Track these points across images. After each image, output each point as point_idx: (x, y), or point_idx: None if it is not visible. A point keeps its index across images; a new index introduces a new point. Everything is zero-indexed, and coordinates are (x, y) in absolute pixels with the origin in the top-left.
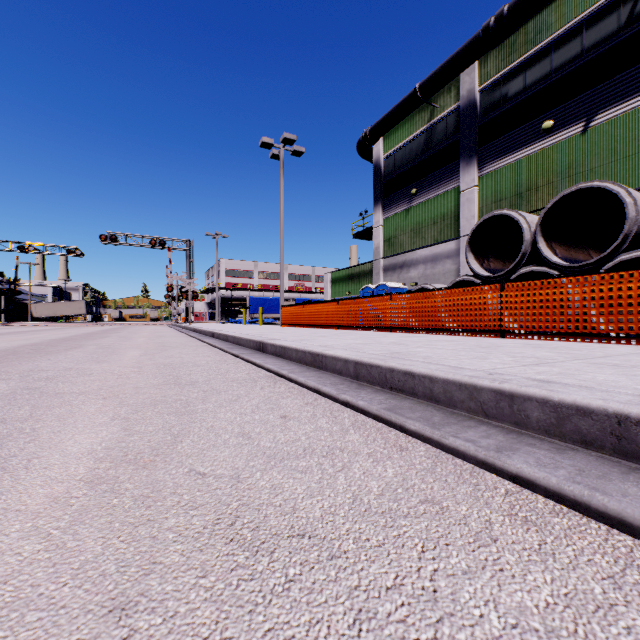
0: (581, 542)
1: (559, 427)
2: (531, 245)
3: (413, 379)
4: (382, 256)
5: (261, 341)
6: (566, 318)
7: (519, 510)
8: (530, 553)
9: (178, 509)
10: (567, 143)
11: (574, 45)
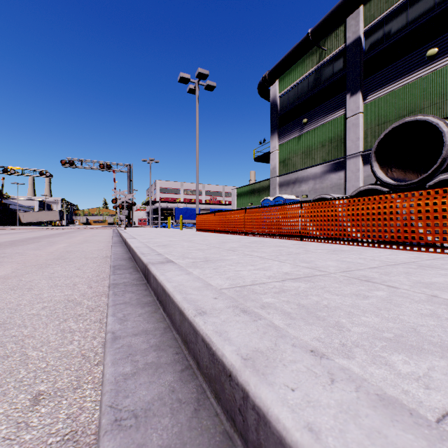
0: None
1: None
2: None
3: None
4: (278, 174)
5: (146, 265)
6: None
7: None
8: None
9: None
10: None
11: None
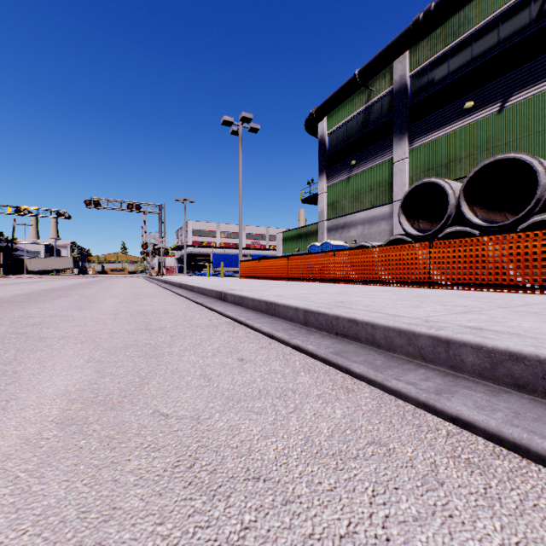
0: (524, 486)
1: (493, 371)
2: (455, 208)
3: (356, 326)
4: (326, 218)
5: (222, 291)
6: (487, 271)
7: (461, 452)
8: (477, 498)
9: (141, 451)
10: (485, 121)
11: (491, 37)
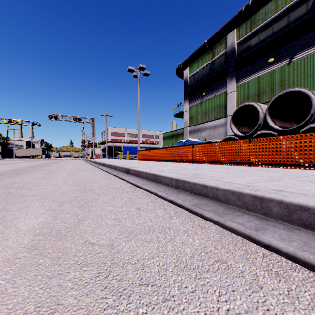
0: (312, 289)
1: (289, 216)
2: (263, 120)
3: (207, 188)
4: (188, 126)
5: (128, 168)
6: (282, 156)
7: (272, 267)
8: (283, 297)
9: (76, 266)
10: (280, 69)
11: (284, 20)
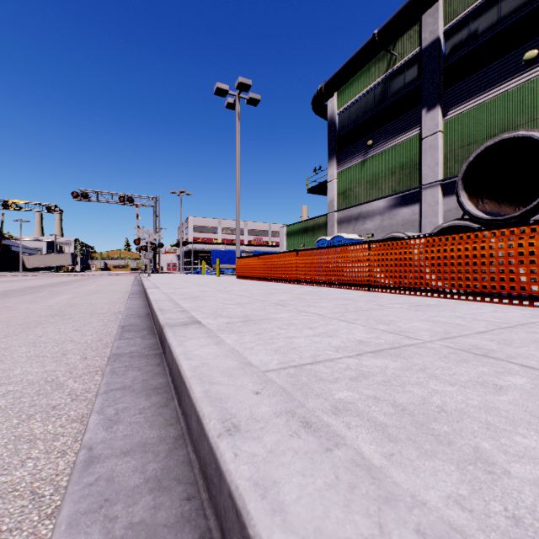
0: None
1: None
2: None
3: None
4: (336, 209)
5: (161, 327)
6: None
7: None
8: None
9: None
10: None
11: None
